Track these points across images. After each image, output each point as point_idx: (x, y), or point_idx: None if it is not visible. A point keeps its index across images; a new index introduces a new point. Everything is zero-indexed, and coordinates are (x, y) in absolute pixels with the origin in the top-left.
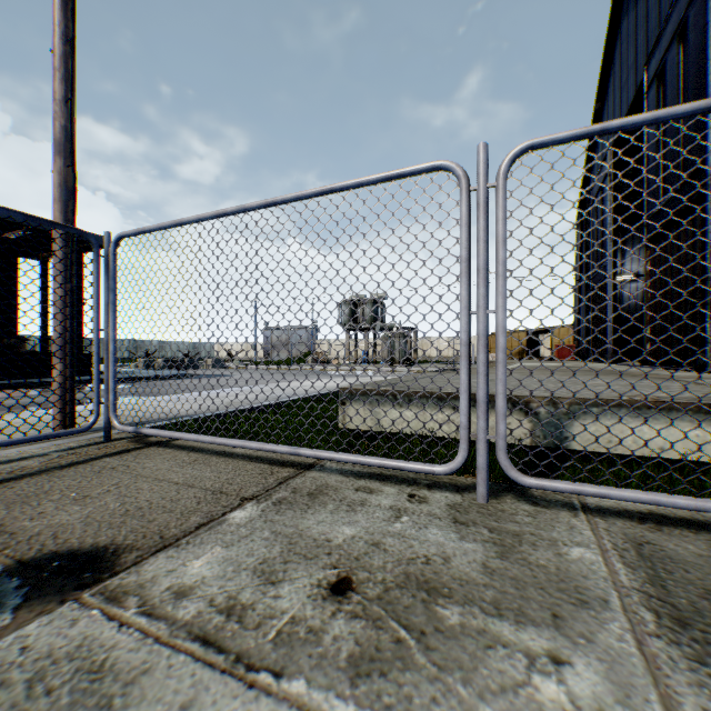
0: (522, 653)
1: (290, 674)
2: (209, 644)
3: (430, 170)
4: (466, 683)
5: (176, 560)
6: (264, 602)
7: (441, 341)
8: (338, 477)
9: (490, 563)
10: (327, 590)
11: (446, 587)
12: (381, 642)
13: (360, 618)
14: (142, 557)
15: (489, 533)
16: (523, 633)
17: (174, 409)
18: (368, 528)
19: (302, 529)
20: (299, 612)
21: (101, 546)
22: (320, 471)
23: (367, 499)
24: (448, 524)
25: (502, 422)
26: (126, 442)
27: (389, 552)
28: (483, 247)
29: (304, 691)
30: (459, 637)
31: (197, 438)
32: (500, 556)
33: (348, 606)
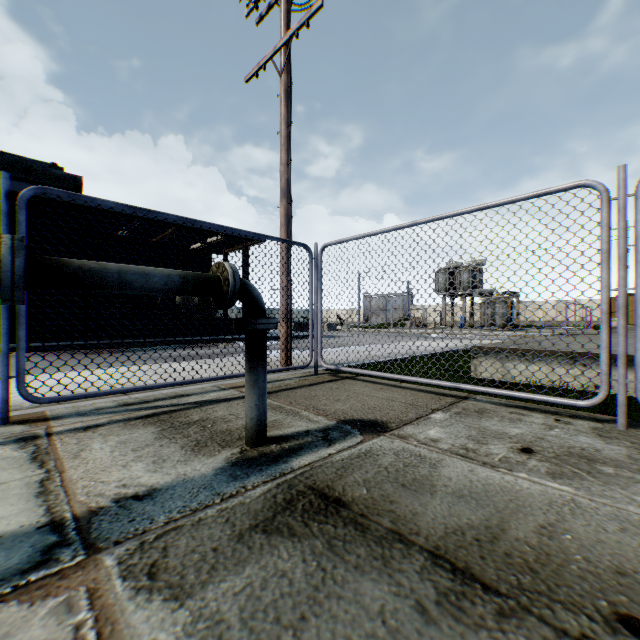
0: None
1: (516, 471)
2: (465, 457)
3: (572, 188)
4: (621, 489)
5: (418, 429)
6: (483, 449)
7: (547, 305)
8: (491, 405)
9: (632, 456)
10: (517, 450)
11: (599, 460)
12: (563, 471)
13: (545, 462)
14: (399, 426)
15: (629, 444)
16: None
17: (334, 358)
18: (530, 431)
19: (483, 426)
20: (506, 455)
21: (372, 419)
22: (475, 401)
23: (521, 418)
24: (592, 436)
25: (639, 371)
26: (327, 376)
27: (551, 442)
28: (621, 241)
29: (527, 477)
30: (613, 477)
31: (380, 374)
32: (639, 454)
33: (534, 457)
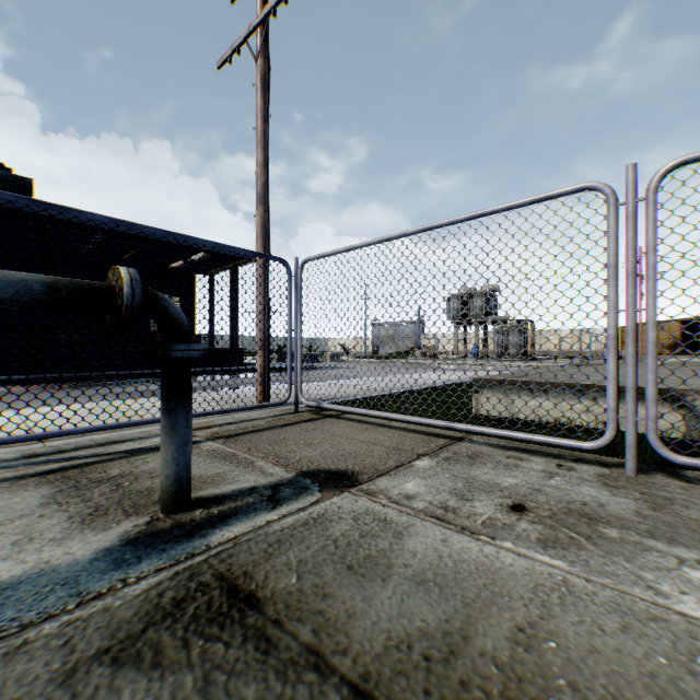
0: (672, 557)
1: (500, 539)
2: (441, 520)
3: (576, 191)
4: (627, 562)
5: (394, 482)
6: (466, 508)
7: (563, 334)
8: (487, 447)
9: (641, 512)
10: (508, 508)
11: (603, 519)
12: (558, 536)
13: (538, 524)
14: (371, 478)
15: (638, 495)
16: (673, 549)
17: (325, 393)
18: (526, 480)
19: (473, 476)
20: (492, 515)
21: (341, 470)
22: (470, 443)
23: (519, 464)
24: (598, 486)
25: (651, 406)
26: (308, 414)
27: (549, 496)
28: (631, 254)
29: (513, 547)
30: (618, 543)
31: (366, 412)
32: (650, 509)
33: (527, 517)
